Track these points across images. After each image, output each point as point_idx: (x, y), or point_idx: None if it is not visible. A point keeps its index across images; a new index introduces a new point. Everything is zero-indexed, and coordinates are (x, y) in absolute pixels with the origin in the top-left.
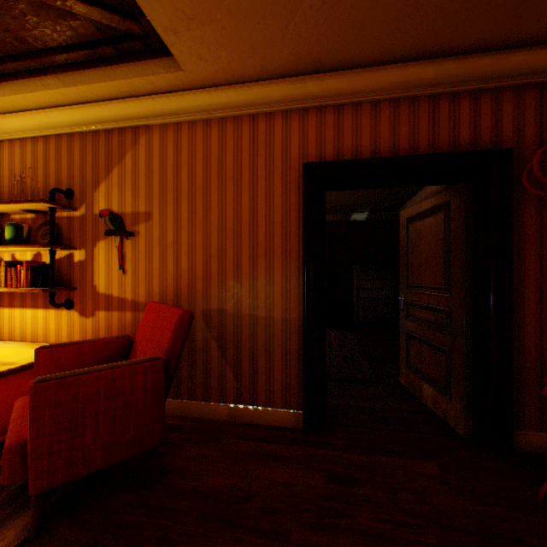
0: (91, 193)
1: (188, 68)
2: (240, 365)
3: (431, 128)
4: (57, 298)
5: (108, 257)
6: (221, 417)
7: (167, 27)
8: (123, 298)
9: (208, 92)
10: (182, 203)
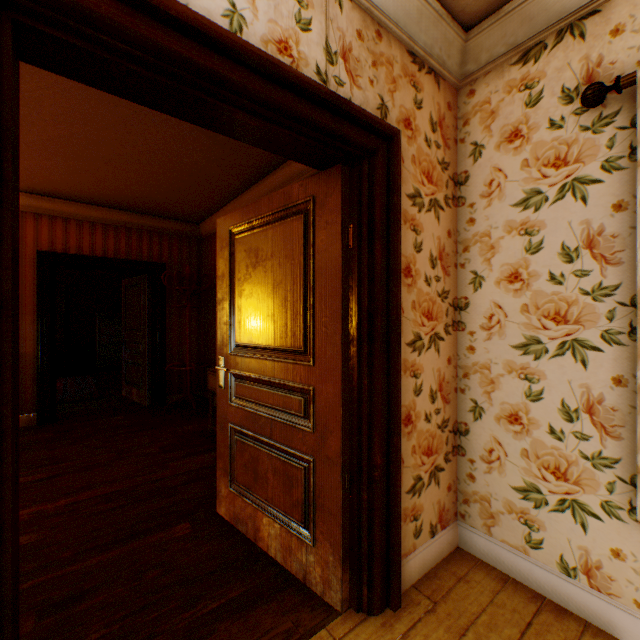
0: None
1: None
2: None
3: (129, 245)
4: None
5: None
6: None
7: None
8: None
9: None
10: None
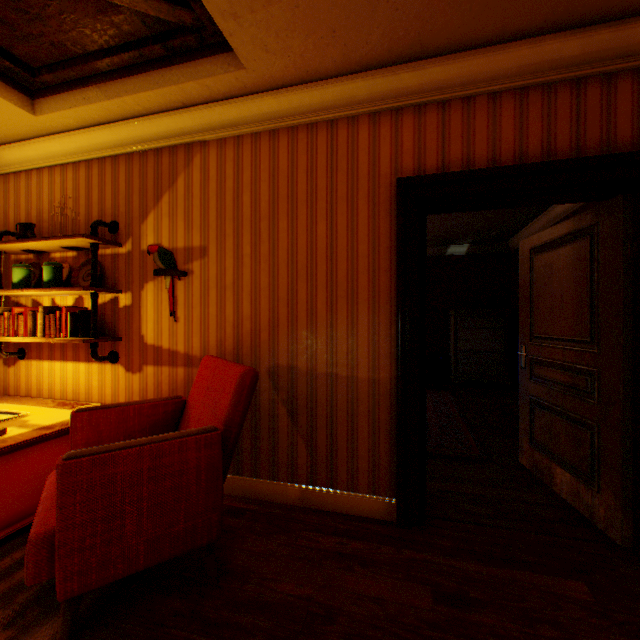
0: (137, 226)
1: (251, 65)
2: (315, 436)
3: (573, 124)
4: (101, 350)
5: (157, 302)
6: (291, 500)
7: (226, 11)
8: (174, 351)
9: (276, 95)
10: (243, 235)
